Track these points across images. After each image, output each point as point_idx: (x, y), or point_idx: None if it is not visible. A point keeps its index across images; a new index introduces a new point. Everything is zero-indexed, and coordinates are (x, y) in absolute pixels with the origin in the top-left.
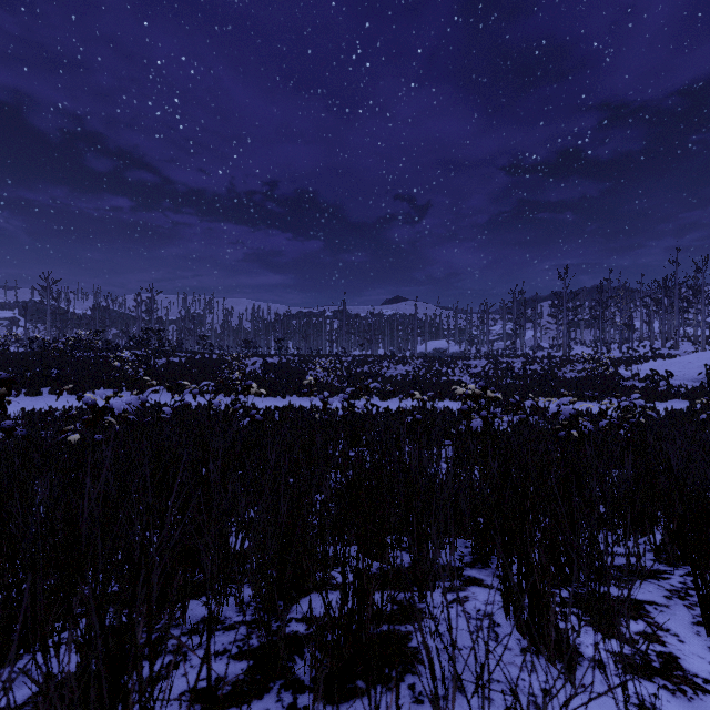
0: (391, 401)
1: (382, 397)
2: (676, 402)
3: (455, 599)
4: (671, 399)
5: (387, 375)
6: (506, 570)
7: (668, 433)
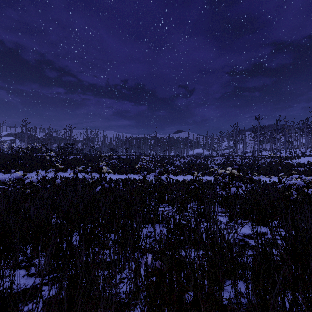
0: (178, 176)
1: (174, 174)
2: None
3: None
4: None
5: (176, 164)
6: None
7: None
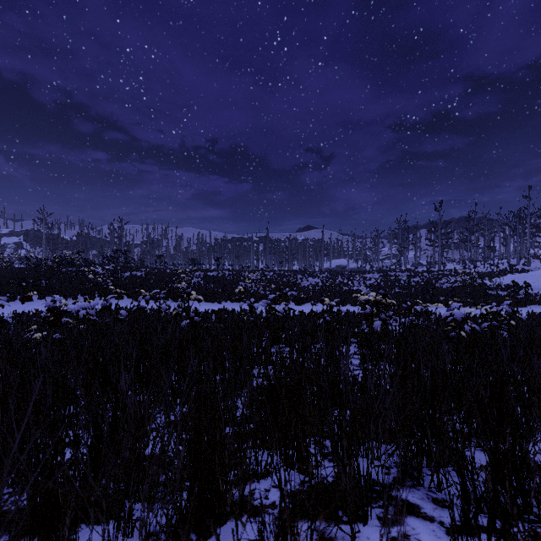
0: (304, 305)
1: (297, 303)
2: (533, 307)
3: (394, 539)
4: (529, 305)
5: (301, 285)
6: (467, 521)
7: (538, 333)
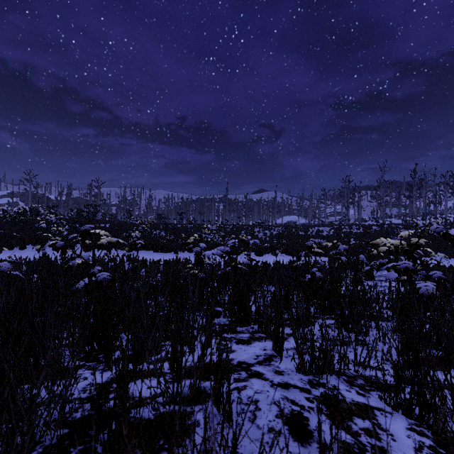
0: (265, 256)
1: (257, 253)
2: None
3: None
4: None
5: (259, 237)
6: None
7: None
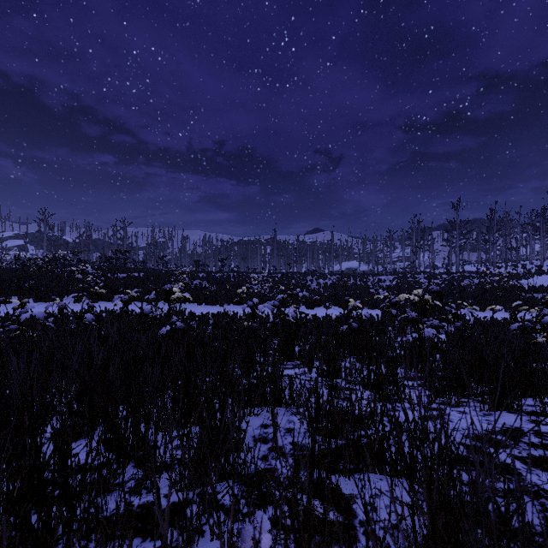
0: (316, 309)
1: (308, 306)
2: None
3: None
4: None
5: (311, 287)
6: None
7: None
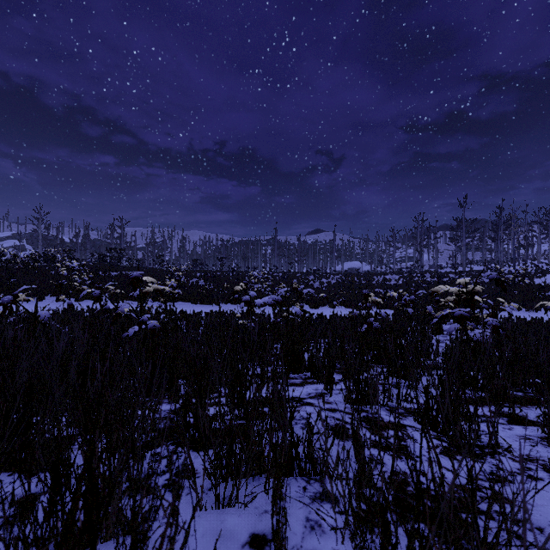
0: (320, 308)
1: (312, 305)
2: None
3: None
4: None
5: (314, 286)
6: None
7: None
